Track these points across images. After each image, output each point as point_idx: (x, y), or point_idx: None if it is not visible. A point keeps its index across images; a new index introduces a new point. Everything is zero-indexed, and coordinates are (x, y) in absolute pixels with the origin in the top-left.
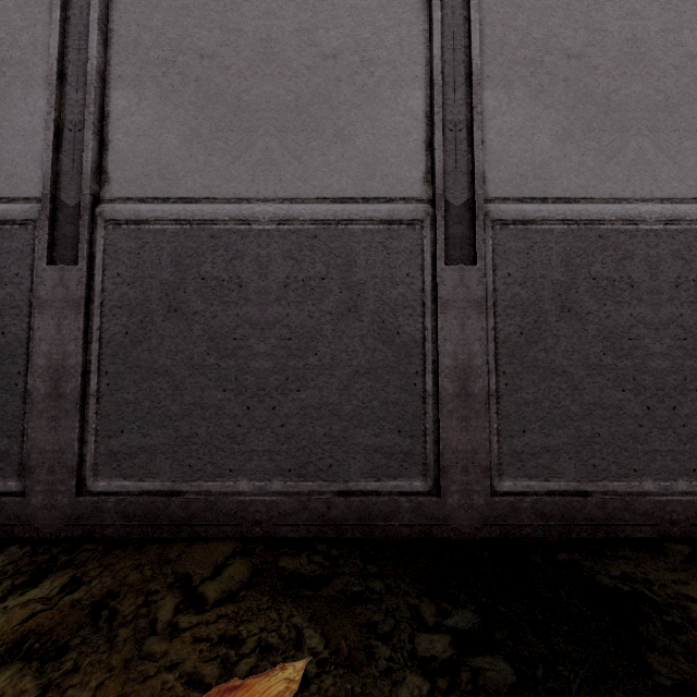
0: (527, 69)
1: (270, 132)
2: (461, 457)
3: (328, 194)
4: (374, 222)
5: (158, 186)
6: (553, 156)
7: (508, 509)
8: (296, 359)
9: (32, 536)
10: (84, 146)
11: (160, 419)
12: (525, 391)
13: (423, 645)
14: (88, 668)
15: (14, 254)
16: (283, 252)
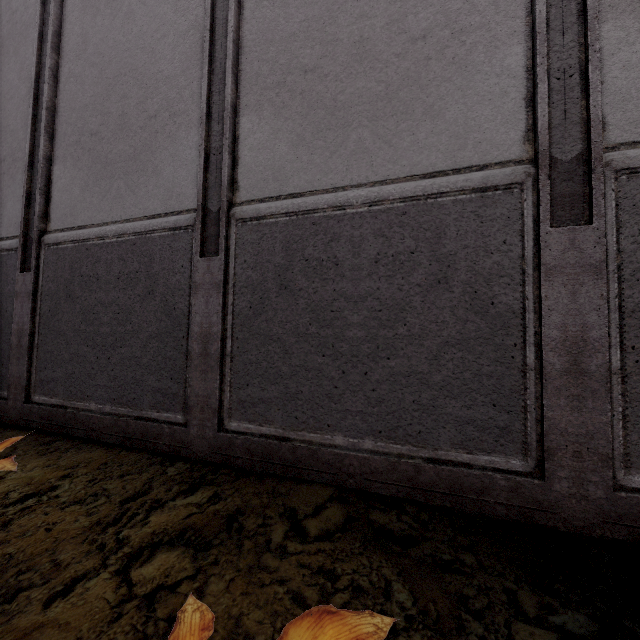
0: None
1: (362, 123)
2: (571, 441)
3: (417, 171)
4: (465, 192)
5: (273, 187)
6: None
7: (638, 509)
8: (386, 329)
9: (191, 457)
10: (222, 165)
11: (274, 377)
12: None
13: (521, 635)
14: (224, 564)
15: (181, 251)
16: (374, 231)
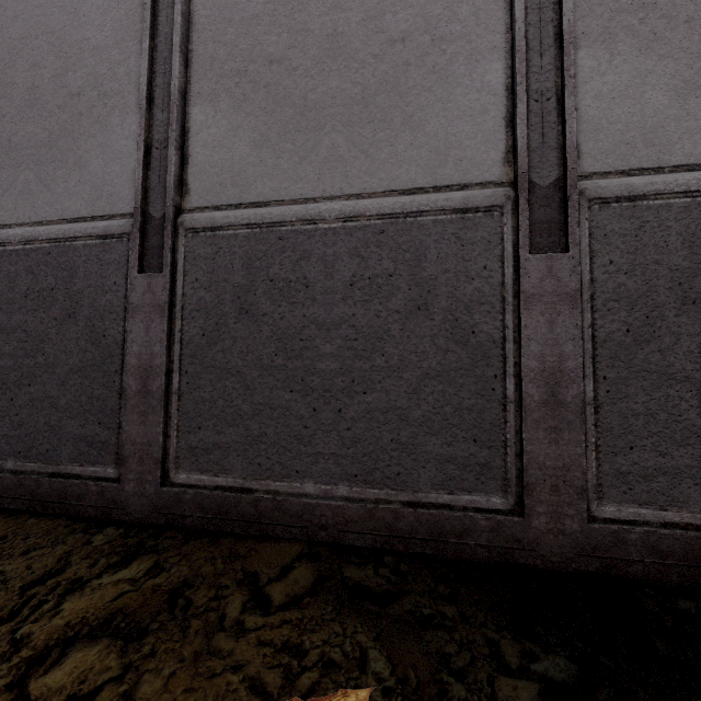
0: (635, 16)
1: (336, 128)
2: (549, 474)
3: (396, 186)
4: (446, 212)
5: (231, 193)
6: (671, 115)
7: (610, 539)
8: (362, 361)
9: (125, 519)
10: (168, 162)
11: (232, 418)
12: (633, 400)
13: (504, 691)
14: (163, 655)
15: (113, 265)
16: (349, 249)
